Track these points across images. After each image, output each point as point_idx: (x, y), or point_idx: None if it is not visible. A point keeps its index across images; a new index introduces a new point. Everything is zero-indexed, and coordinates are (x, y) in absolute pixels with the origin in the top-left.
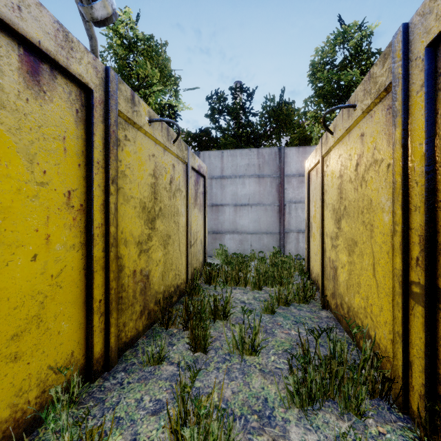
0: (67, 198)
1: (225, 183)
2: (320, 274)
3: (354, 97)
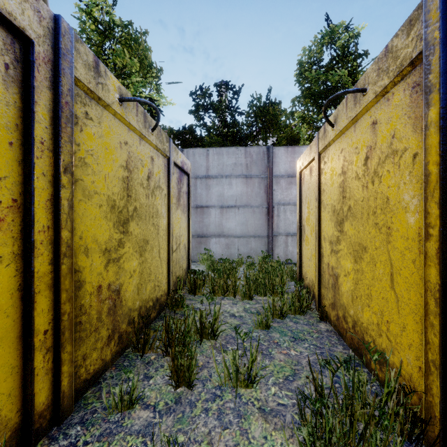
0: None
1: (211, 183)
2: (317, 282)
3: (363, 80)
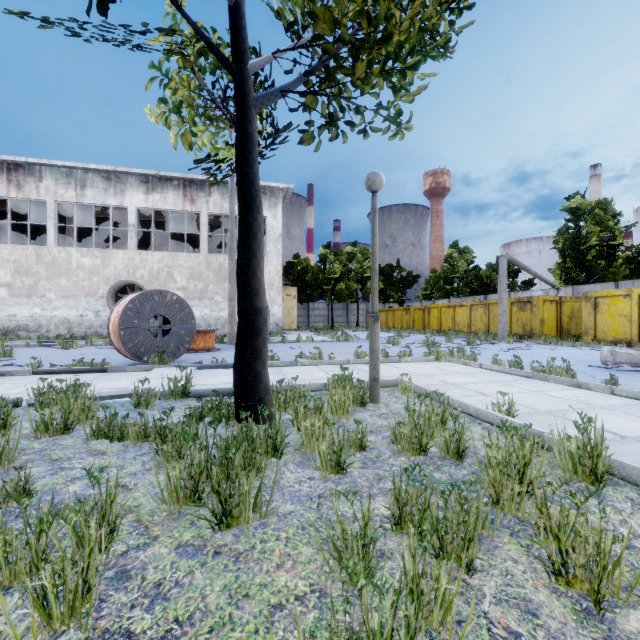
0: (554, 316)
1: None
2: None
3: None
